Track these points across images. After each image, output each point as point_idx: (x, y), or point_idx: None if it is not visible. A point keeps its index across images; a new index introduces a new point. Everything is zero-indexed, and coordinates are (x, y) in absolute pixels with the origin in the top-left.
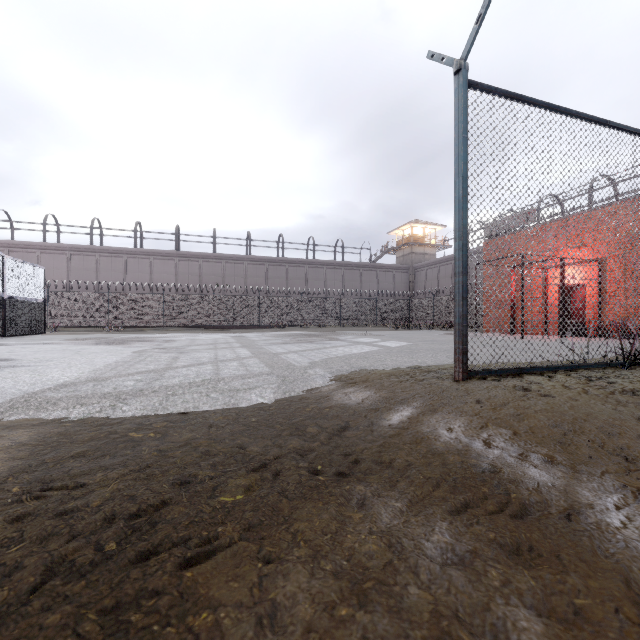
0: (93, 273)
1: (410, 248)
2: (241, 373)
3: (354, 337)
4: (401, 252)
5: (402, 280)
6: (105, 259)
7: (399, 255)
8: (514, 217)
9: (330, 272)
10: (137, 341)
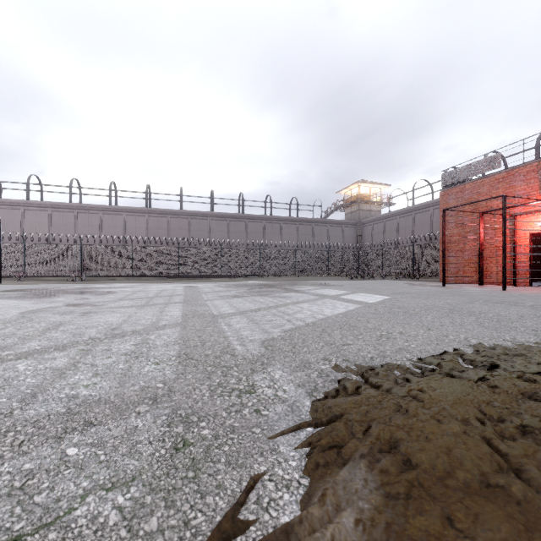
0: (72, 228)
1: (358, 205)
2: (93, 392)
3: (314, 288)
4: (349, 209)
5: (350, 234)
6: (82, 215)
7: (347, 212)
8: (476, 164)
9: (285, 227)
10: (71, 293)
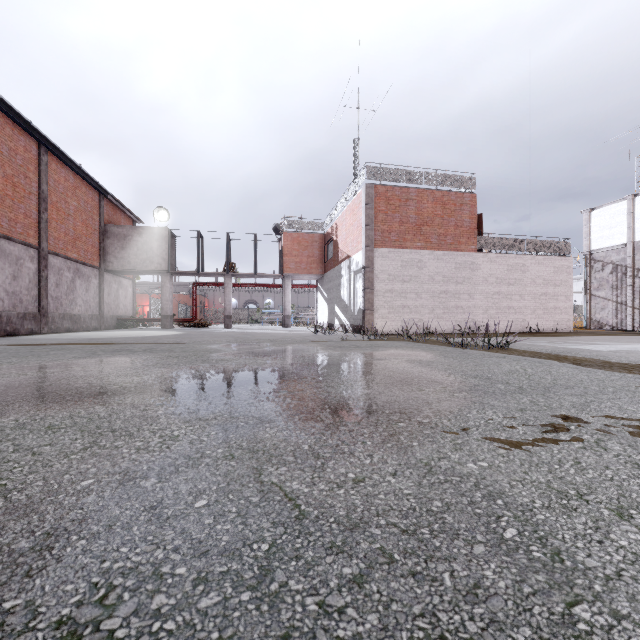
0: None
1: None
2: None
3: None
4: None
5: None
6: None
7: None
8: None
9: None
10: None
